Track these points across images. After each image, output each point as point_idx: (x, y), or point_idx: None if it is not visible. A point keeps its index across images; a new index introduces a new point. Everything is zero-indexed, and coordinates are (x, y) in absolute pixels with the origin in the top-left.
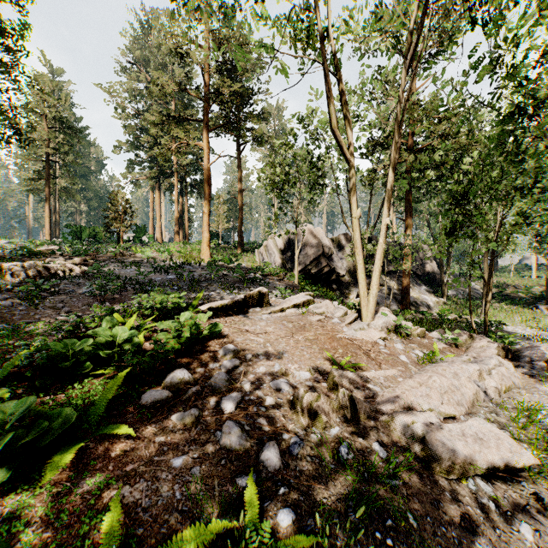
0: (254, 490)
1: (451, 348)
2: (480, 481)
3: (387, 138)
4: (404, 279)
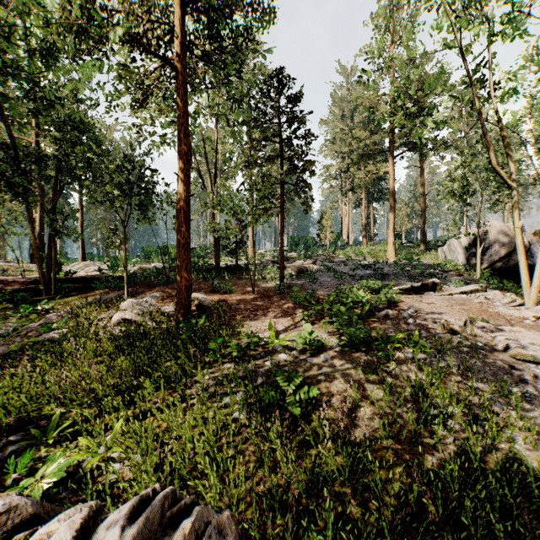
0: (417, 334)
1: None
2: (539, 367)
3: None
4: None
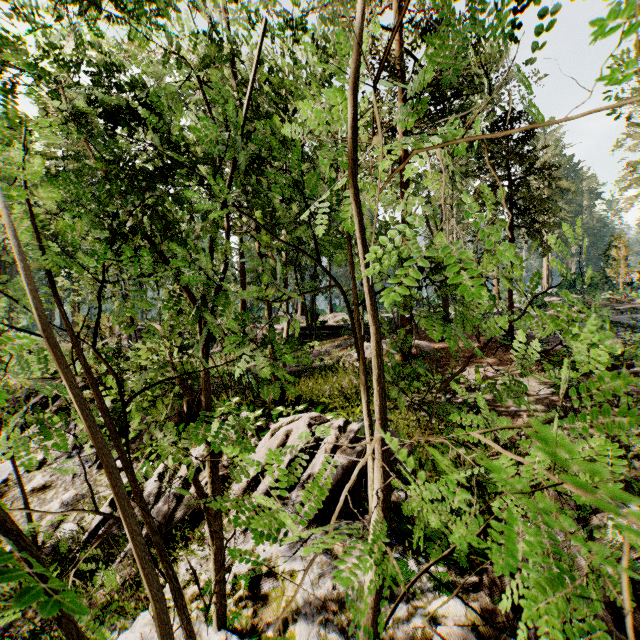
0: None
1: None
2: None
3: None
4: None
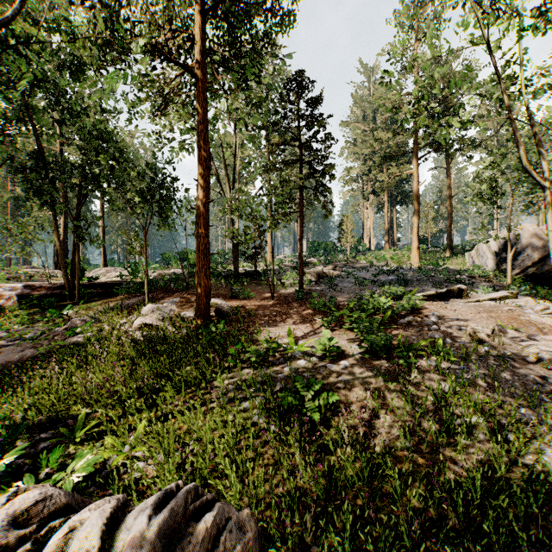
0: (441, 341)
1: None
2: None
3: None
4: None
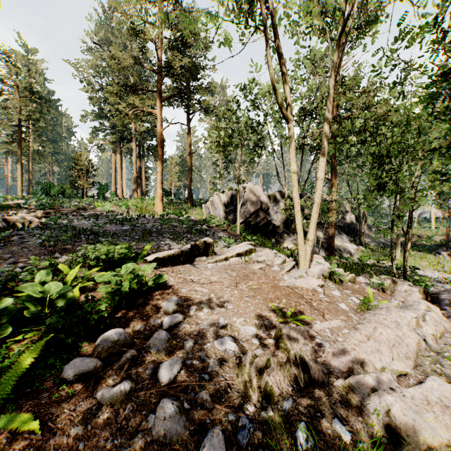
0: None
1: (379, 292)
2: None
3: (316, 108)
4: (330, 230)
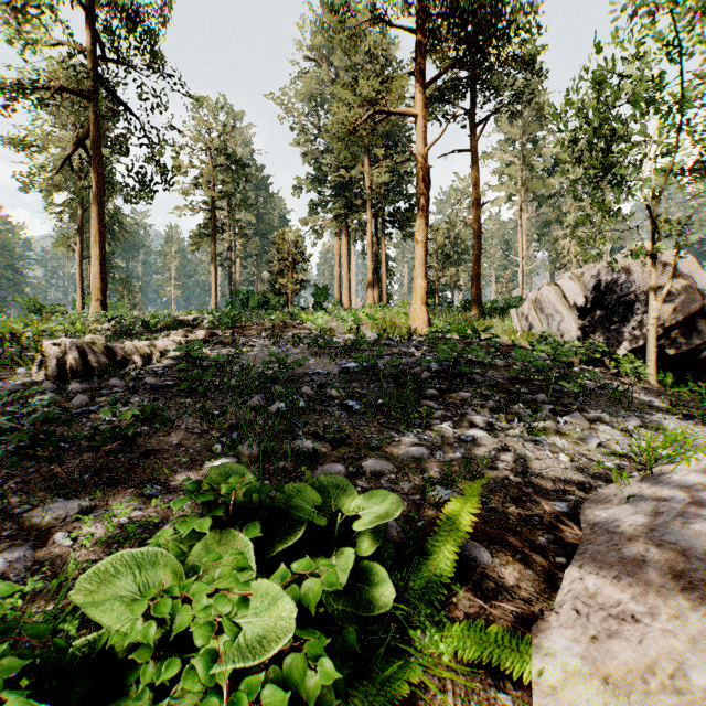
0: None
1: None
2: None
3: None
4: None
